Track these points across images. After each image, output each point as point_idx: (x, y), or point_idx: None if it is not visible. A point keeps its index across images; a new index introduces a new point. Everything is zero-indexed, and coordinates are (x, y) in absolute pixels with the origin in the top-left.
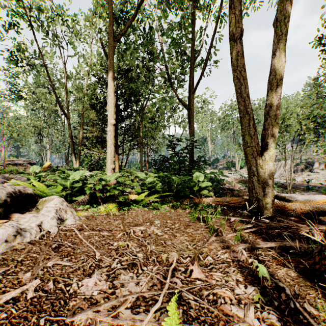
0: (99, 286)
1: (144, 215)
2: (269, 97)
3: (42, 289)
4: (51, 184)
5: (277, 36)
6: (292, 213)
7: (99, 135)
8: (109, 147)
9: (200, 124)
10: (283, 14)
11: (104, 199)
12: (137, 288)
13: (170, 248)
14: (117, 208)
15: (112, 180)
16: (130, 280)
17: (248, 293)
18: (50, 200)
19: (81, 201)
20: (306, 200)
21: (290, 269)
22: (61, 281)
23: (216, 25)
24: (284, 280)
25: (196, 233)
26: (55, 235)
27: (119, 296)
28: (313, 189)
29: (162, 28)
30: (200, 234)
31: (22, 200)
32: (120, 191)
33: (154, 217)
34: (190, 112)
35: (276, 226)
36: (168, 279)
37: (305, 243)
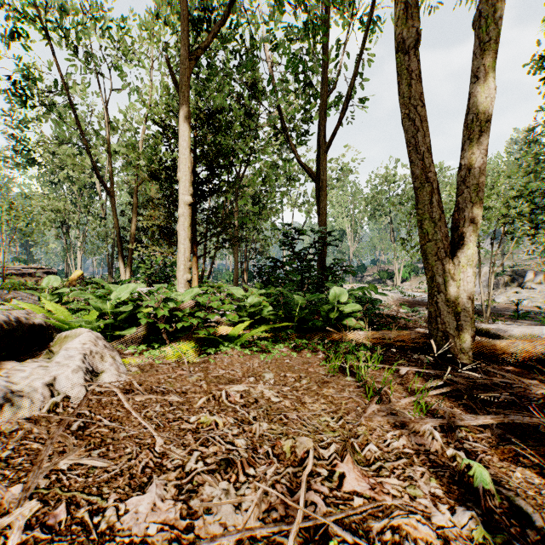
0: (160, 512)
1: (245, 362)
2: (466, 152)
3: (41, 522)
4: (79, 307)
5: (481, 45)
6: (508, 359)
7: (164, 223)
8: (182, 244)
9: (334, 207)
10: (492, 4)
11: (173, 335)
12: (237, 515)
13: (297, 427)
14: (196, 349)
15: (187, 300)
16: (224, 500)
17: (459, 524)
18: (75, 336)
19: (131, 339)
20: (527, 335)
21: (528, 469)
22: (83, 504)
23: (364, 35)
24: (523, 493)
25: (341, 396)
26: (80, 403)
27: (201, 535)
28: (525, 317)
29: (274, 36)
30: (348, 398)
31: (22, 337)
32: (201, 319)
33: (262, 367)
34: (319, 186)
35: (485, 383)
36: (302, 500)
37: (544, 415)
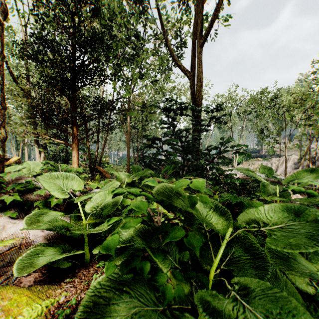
0: None
1: None
2: None
3: None
4: None
5: None
6: None
7: (36, 102)
8: None
9: None
10: None
11: None
12: None
13: None
14: None
15: None
16: None
17: None
18: None
19: None
20: None
21: None
22: None
23: None
24: None
25: None
26: None
27: None
28: None
29: None
30: None
31: None
32: None
33: None
34: (193, 82)
35: None
36: None
37: None
